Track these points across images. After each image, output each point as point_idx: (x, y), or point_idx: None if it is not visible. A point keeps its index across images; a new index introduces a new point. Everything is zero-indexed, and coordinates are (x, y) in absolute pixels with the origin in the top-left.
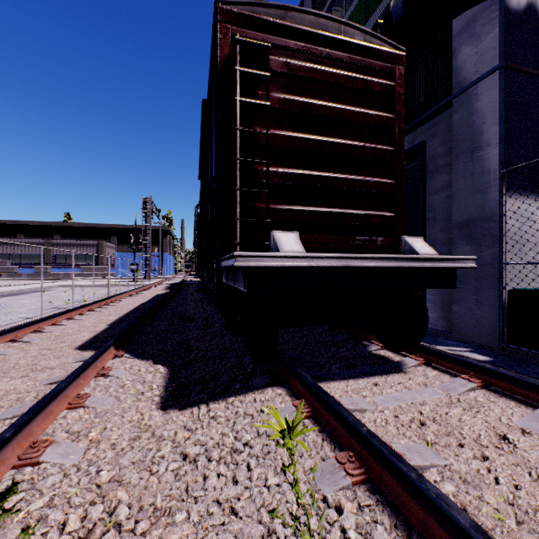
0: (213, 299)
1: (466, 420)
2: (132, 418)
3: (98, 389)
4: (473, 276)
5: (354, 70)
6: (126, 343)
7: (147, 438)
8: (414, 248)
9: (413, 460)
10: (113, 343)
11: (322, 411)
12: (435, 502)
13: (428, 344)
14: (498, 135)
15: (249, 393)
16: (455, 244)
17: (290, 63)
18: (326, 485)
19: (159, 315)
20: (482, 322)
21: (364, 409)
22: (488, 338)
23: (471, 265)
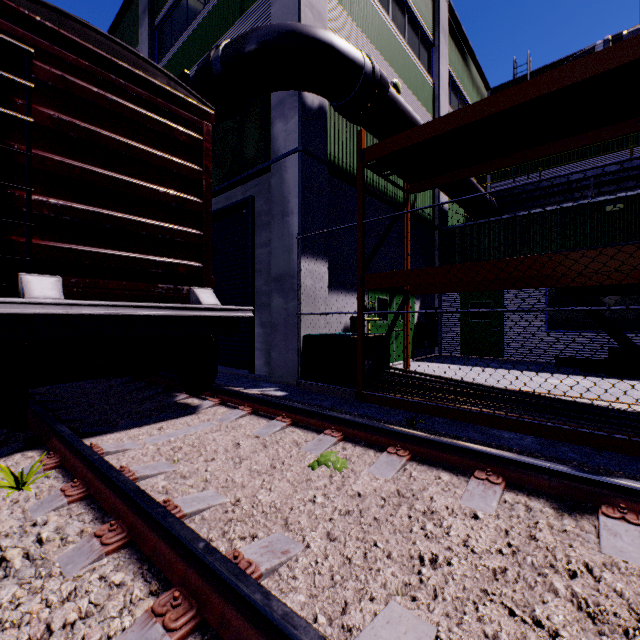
0: None
1: (218, 438)
2: None
3: None
4: (284, 325)
5: (157, 112)
6: None
7: None
8: (200, 298)
9: (143, 472)
10: None
11: (71, 458)
12: (119, 485)
13: (244, 389)
14: (298, 206)
15: None
16: (272, 296)
17: (68, 79)
18: (40, 512)
19: None
20: (289, 364)
21: (128, 449)
22: (293, 377)
23: (249, 315)
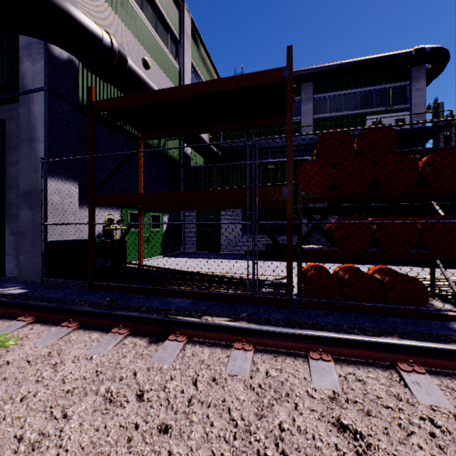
0: None
1: None
2: None
3: None
4: (32, 233)
5: None
6: None
7: None
8: None
9: None
10: None
11: None
12: None
13: None
14: (45, 135)
15: None
16: (21, 208)
17: None
18: None
19: None
20: (36, 266)
21: None
22: (40, 276)
23: None
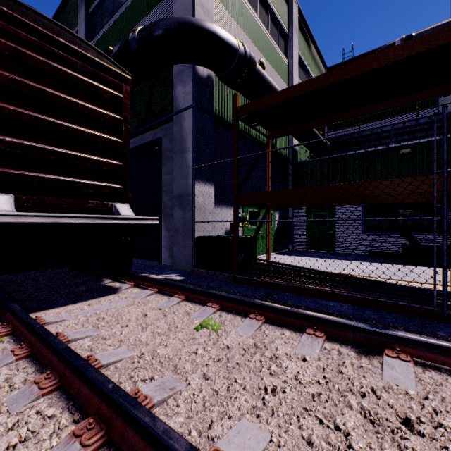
0: None
1: (132, 311)
2: None
3: None
4: (183, 229)
5: (89, 76)
6: None
7: None
8: (119, 211)
9: (74, 336)
10: None
11: (20, 327)
12: (54, 346)
13: (154, 275)
14: (193, 146)
15: None
16: (175, 209)
17: (20, 50)
18: None
19: None
20: (186, 257)
21: (64, 320)
22: (189, 266)
23: (155, 222)
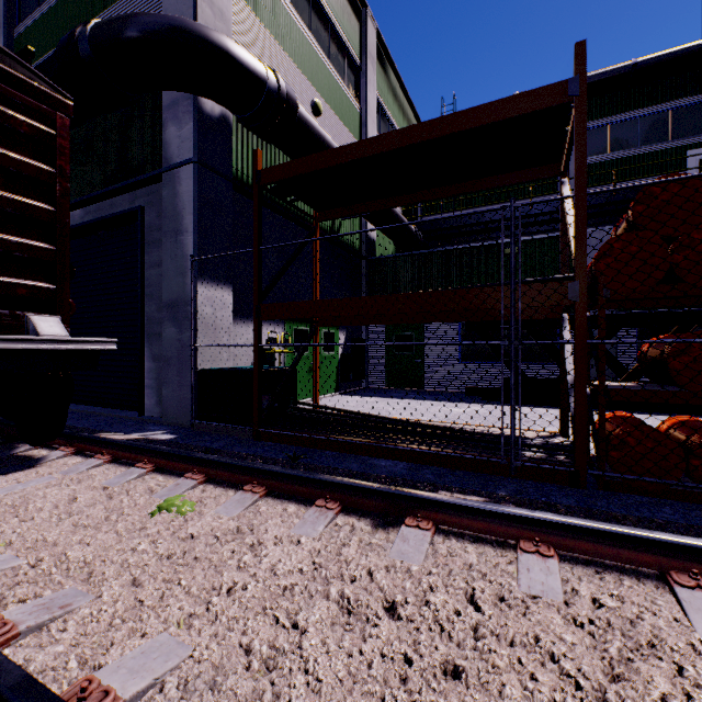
0: None
1: (51, 494)
2: None
3: None
4: (178, 358)
5: None
6: None
7: None
8: (38, 328)
9: None
10: None
11: None
12: None
13: (122, 434)
14: (194, 224)
15: None
16: (165, 325)
17: None
18: None
19: None
20: (183, 403)
21: None
22: (187, 418)
23: (110, 347)
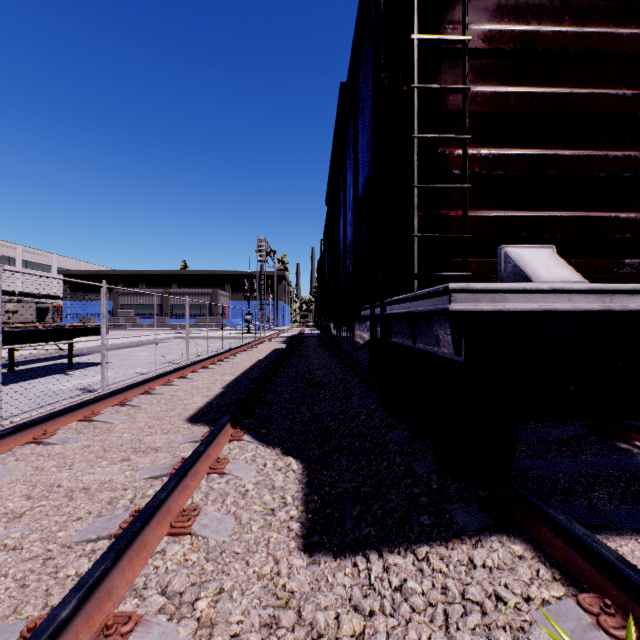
0: (342, 357)
1: None
2: (262, 571)
3: (210, 497)
4: None
5: None
6: (245, 417)
7: (290, 626)
8: None
9: None
10: (229, 418)
11: None
12: None
13: None
14: None
15: (455, 543)
16: None
17: None
18: None
19: (280, 377)
20: None
21: None
22: None
23: None
